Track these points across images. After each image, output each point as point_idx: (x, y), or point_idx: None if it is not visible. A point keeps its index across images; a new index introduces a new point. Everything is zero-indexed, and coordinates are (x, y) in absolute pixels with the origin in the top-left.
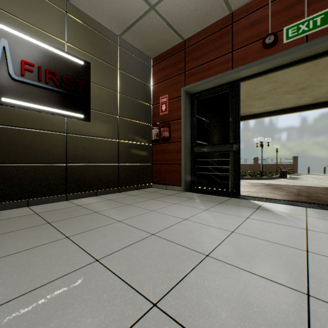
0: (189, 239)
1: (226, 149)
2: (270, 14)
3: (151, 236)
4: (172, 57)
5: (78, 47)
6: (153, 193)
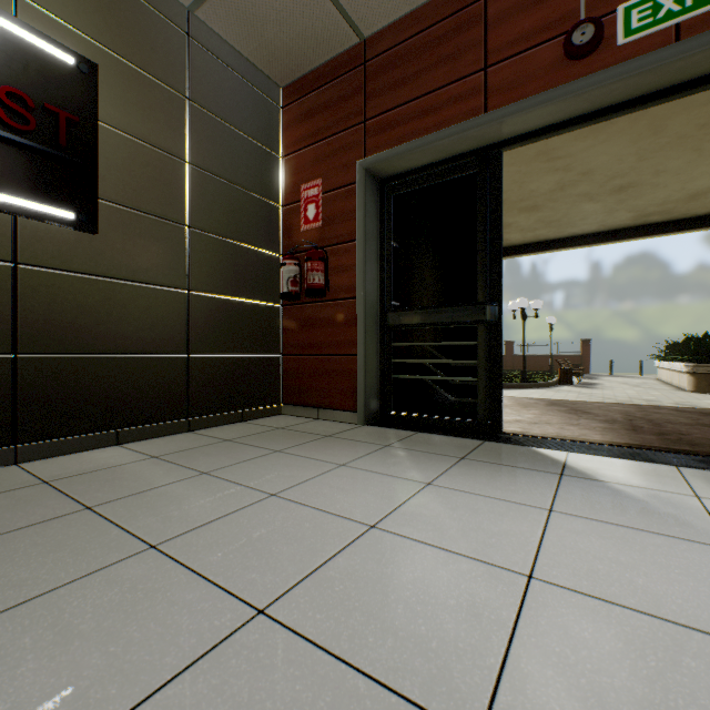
0: (395, 628)
1: (469, 318)
2: None
3: (252, 621)
4: (334, 84)
5: (56, 13)
6: (282, 433)
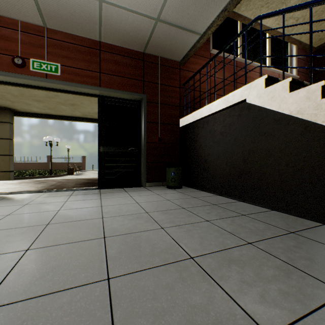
0: None
1: None
2: (20, 40)
3: None
4: None
5: None
6: None
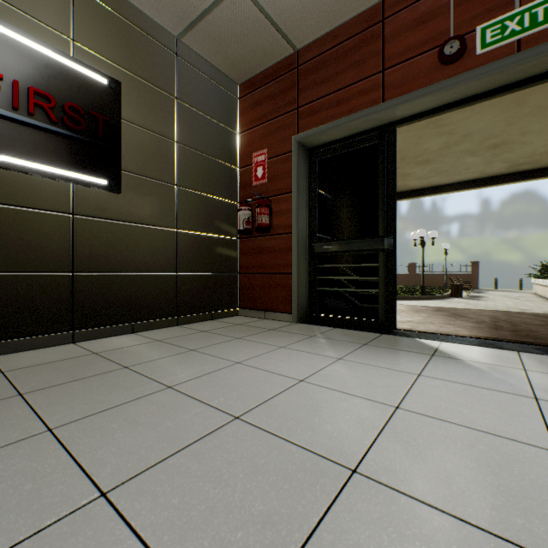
0: (313, 427)
1: (371, 247)
2: (452, 2)
3: (233, 421)
4: (276, 82)
5: (96, 51)
6: (240, 327)
